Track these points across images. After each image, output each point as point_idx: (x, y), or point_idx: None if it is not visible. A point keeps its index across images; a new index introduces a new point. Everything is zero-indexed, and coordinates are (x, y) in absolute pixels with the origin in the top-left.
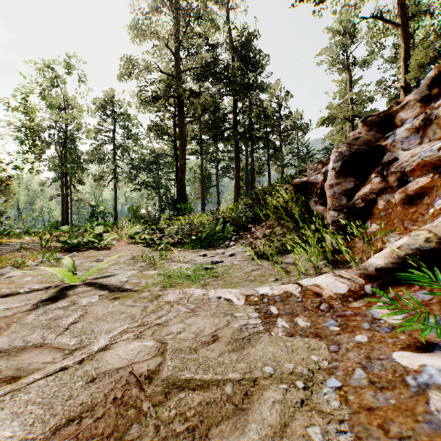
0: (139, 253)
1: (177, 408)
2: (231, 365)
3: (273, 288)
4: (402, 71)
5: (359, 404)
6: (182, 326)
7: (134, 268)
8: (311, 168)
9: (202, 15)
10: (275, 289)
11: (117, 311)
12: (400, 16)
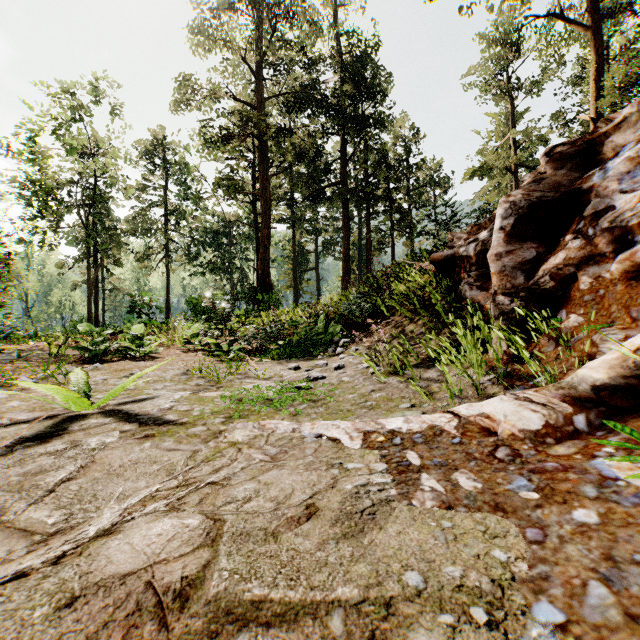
0: (197, 365)
1: None
2: (342, 568)
3: (409, 420)
4: (592, 96)
5: None
6: (254, 488)
7: (185, 387)
8: (460, 236)
9: (294, 15)
10: (414, 421)
11: (145, 459)
12: (588, 15)
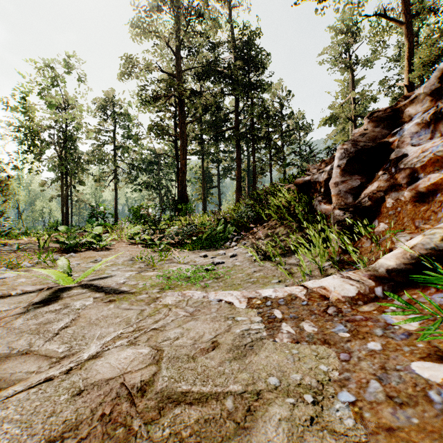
0: (138, 254)
1: (171, 426)
2: (233, 375)
3: (276, 290)
4: (406, 69)
5: (376, 423)
6: (180, 332)
7: (132, 269)
8: (314, 167)
9: (203, 13)
10: (279, 291)
11: (112, 315)
12: (403, 14)
